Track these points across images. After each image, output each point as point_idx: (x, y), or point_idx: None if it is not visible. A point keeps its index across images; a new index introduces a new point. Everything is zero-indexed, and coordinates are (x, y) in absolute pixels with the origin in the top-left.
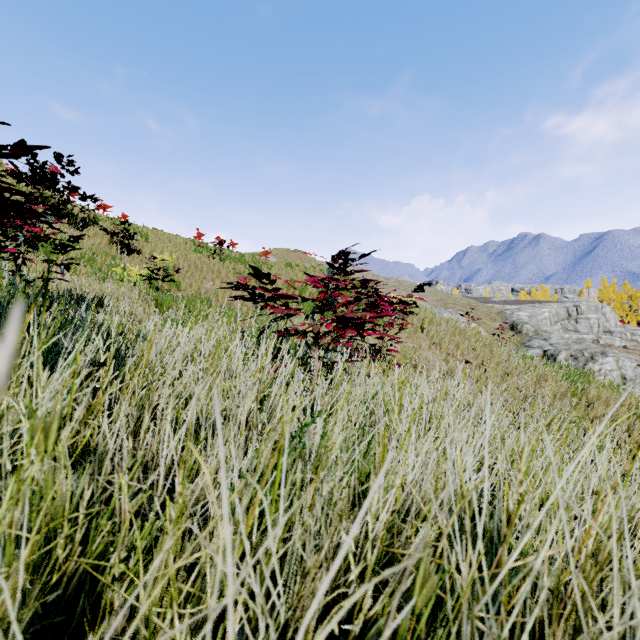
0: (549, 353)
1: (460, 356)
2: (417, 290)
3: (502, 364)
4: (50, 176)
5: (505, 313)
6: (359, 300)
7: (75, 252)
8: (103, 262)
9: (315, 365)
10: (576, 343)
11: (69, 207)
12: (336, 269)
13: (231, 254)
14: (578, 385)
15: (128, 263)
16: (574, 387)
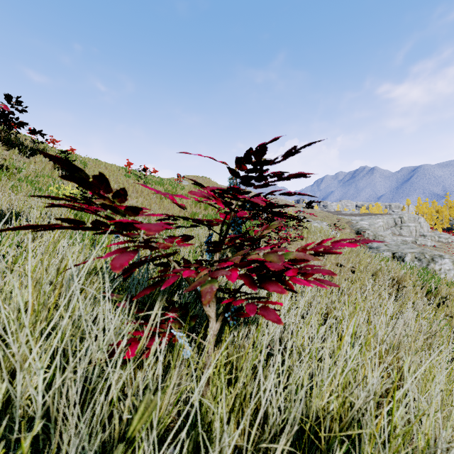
0: (397, 255)
1: (333, 259)
2: (307, 207)
3: (369, 267)
4: (3, 114)
5: (352, 222)
6: (257, 216)
7: (20, 174)
8: (44, 183)
9: (210, 328)
10: (403, 244)
11: (20, 139)
12: (241, 179)
13: (153, 178)
14: (431, 284)
15: (66, 184)
16: (428, 286)
